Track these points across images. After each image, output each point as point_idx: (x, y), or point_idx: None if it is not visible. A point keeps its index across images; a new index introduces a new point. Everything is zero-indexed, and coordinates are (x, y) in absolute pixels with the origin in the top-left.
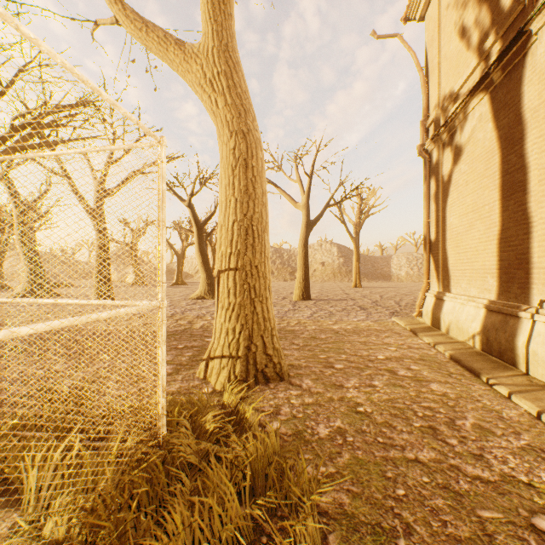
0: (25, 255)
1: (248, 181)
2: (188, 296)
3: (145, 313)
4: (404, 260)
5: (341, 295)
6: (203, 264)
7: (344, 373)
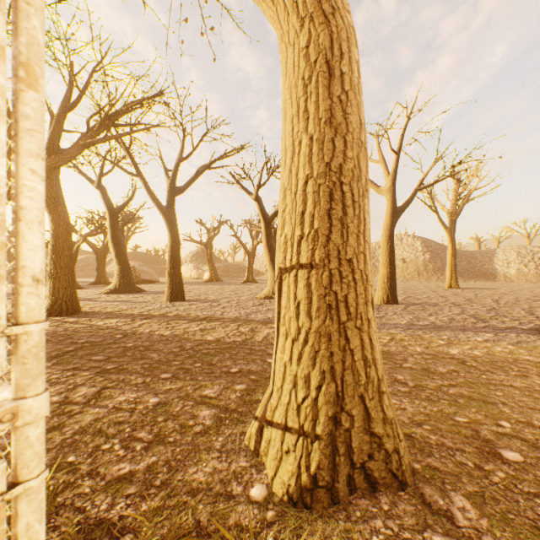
0: (116, 255)
1: (332, 102)
2: (256, 295)
3: (208, 315)
4: (514, 254)
5: (435, 299)
6: (271, 261)
7: (538, 484)
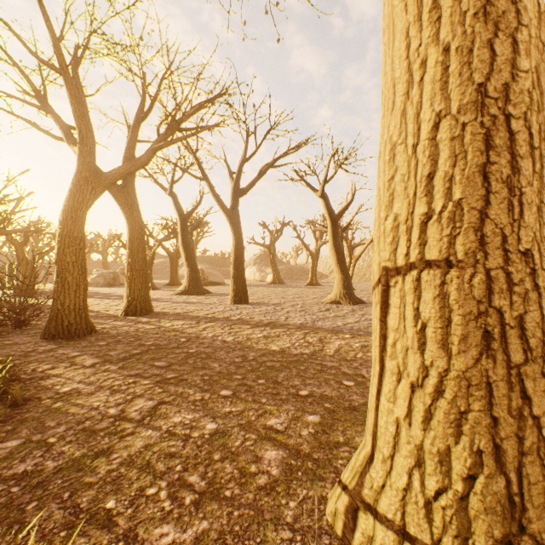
0: (186, 258)
1: None
2: (321, 299)
3: (271, 320)
4: None
5: None
6: (338, 263)
7: None
